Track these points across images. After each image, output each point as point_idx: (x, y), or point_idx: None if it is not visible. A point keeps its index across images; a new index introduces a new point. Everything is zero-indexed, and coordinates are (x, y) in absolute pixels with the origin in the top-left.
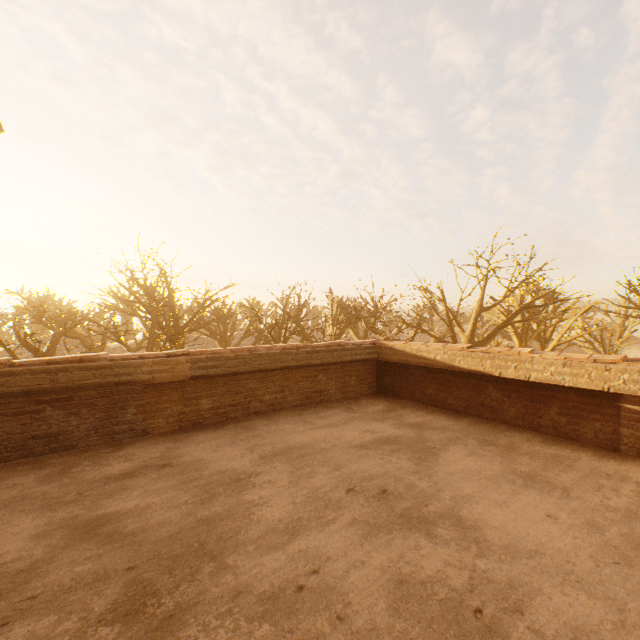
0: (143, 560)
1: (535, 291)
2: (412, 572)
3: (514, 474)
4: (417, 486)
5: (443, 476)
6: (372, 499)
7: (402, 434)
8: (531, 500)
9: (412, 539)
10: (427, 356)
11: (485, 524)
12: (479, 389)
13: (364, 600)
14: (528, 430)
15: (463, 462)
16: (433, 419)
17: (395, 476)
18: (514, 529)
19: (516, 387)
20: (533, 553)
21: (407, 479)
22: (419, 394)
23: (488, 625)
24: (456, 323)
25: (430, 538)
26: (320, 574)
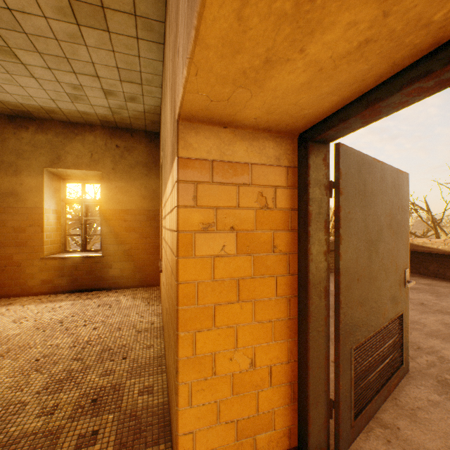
0: (331, 307)
1: None
2: None
3: None
4: (440, 304)
5: None
6: (417, 305)
7: (419, 287)
8: None
9: (446, 316)
10: (431, 246)
11: None
12: None
13: (431, 325)
14: None
15: None
16: (437, 282)
17: (425, 300)
18: None
19: None
20: None
21: (433, 301)
22: (423, 270)
23: None
24: (438, 227)
25: None
26: None
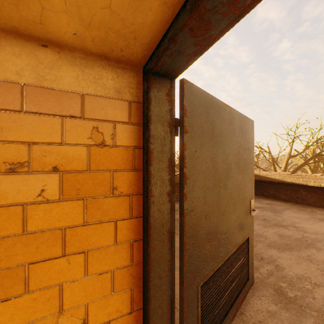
0: None
1: (322, 146)
2: (283, 234)
3: (314, 218)
4: (276, 219)
5: (285, 217)
6: (262, 220)
7: (263, 206)
8: (322, 224)
9: (280, 228)
10: (271, 177)
11: (305, 228)
12: (296, 191)
13: (271, 237)
14: (319, 207)
15: (292, 214)
16: (275, 202)
17: (267, 216)
18: (316, 229)
19: (314, 190)
20: (323, 234)
21: (272, 217)
22: (266, 193)
23: (309, 243)
24: (275, 163)
25: (286, 229)
26: (255, 232)
